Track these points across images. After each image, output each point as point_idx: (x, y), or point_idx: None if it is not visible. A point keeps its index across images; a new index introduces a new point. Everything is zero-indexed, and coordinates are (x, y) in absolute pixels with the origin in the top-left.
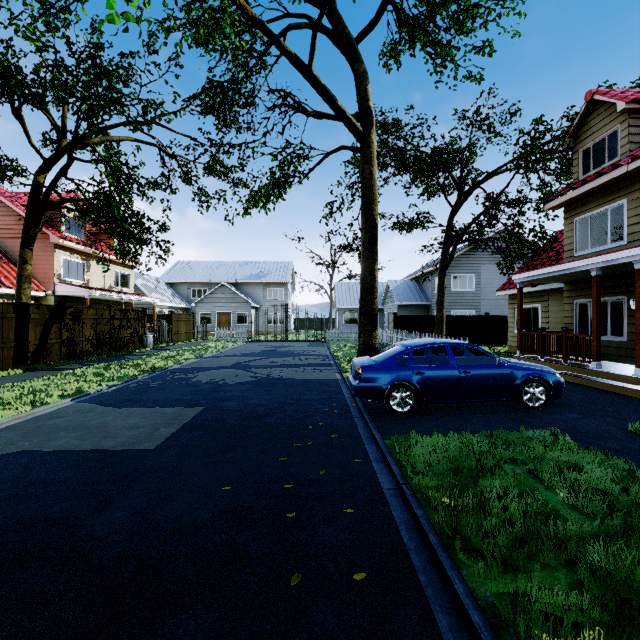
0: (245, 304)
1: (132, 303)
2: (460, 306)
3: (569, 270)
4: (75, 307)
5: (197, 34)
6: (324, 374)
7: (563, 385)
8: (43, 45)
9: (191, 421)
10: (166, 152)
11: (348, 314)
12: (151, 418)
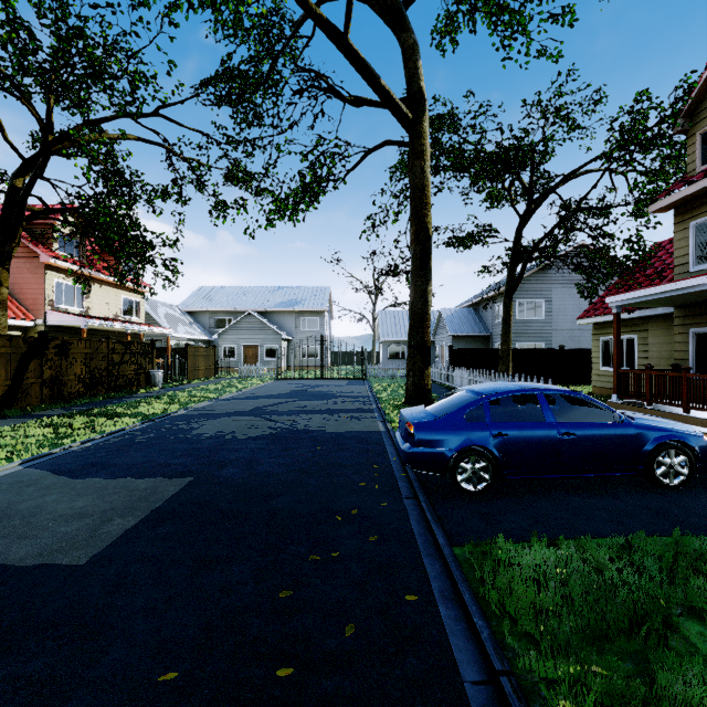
0: (275, 336)
1: (140, 334)
2: (527, 338)
3: (694, 288)
4: (61, 339)
5: None
6: (363, 424)
7: None
8: None
9: (165, 505)
10: (173, 151)
11: (393, 347)
12: (110, 498)
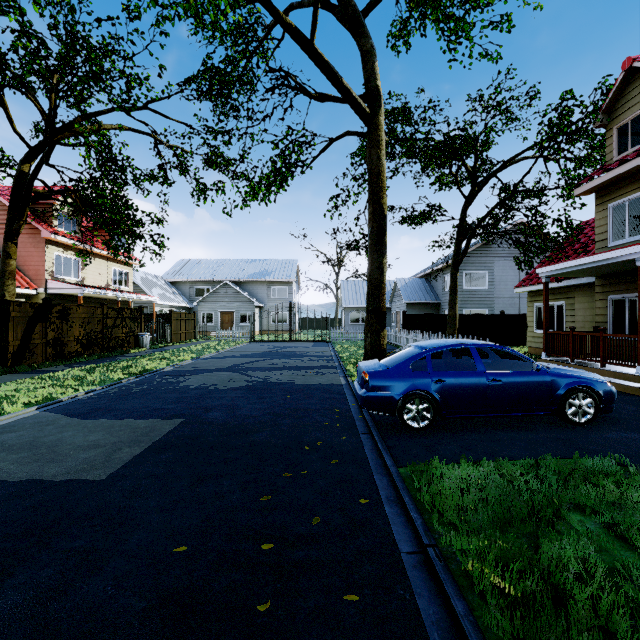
0: (248, 303)
1: (129, 302)
2: (472, 305)
3: (608, 260)
4: (63, 305)
5: (187, 4)
6: (327, 378)
7: (615, 396)
8: (6, 5)
9: (163, 438)
10: (160, 140)
11: (354, 313)
12: (117, 434)
